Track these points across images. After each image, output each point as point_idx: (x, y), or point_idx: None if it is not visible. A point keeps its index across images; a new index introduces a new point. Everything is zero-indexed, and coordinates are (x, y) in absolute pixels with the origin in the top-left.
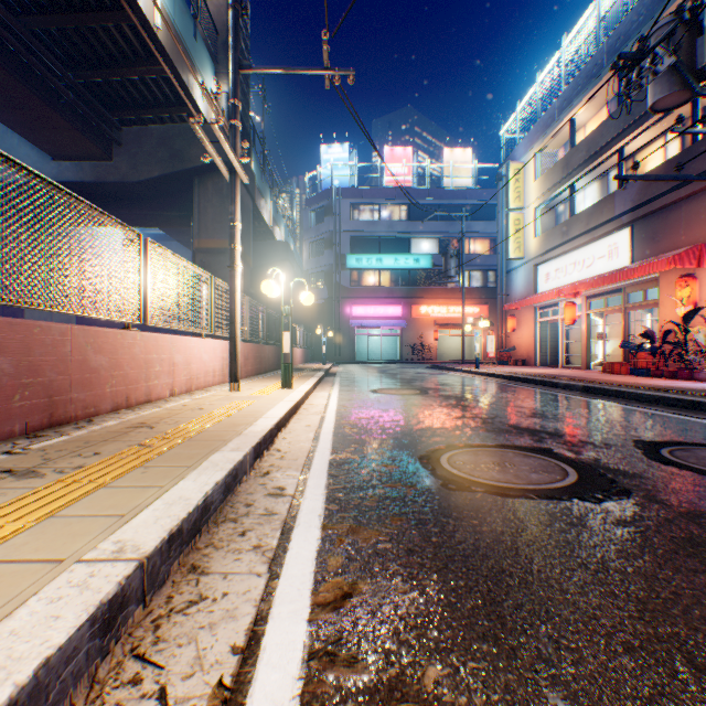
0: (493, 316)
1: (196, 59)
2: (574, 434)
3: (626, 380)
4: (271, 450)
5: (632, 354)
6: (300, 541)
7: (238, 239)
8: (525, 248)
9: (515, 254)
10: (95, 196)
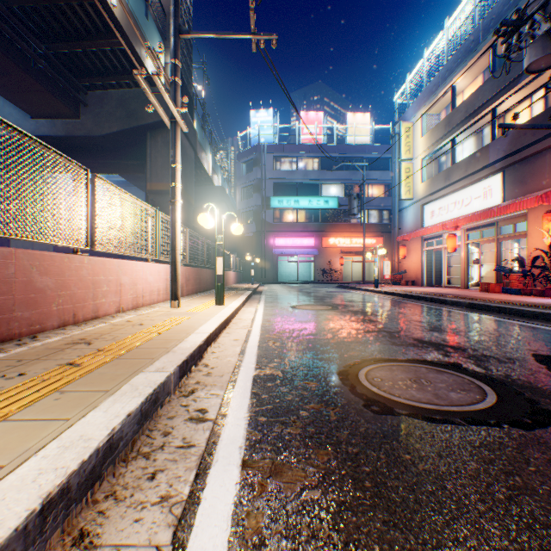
0: (387, 246)
1: (148, 34)
2: (475, 348)
3: (502, 297)
4: (199, 365)
5: (505, 276)
6: (216, 486)
7: (178, 178)
8: (414, 191)
9: (406, 196)
10: (66, 148)
